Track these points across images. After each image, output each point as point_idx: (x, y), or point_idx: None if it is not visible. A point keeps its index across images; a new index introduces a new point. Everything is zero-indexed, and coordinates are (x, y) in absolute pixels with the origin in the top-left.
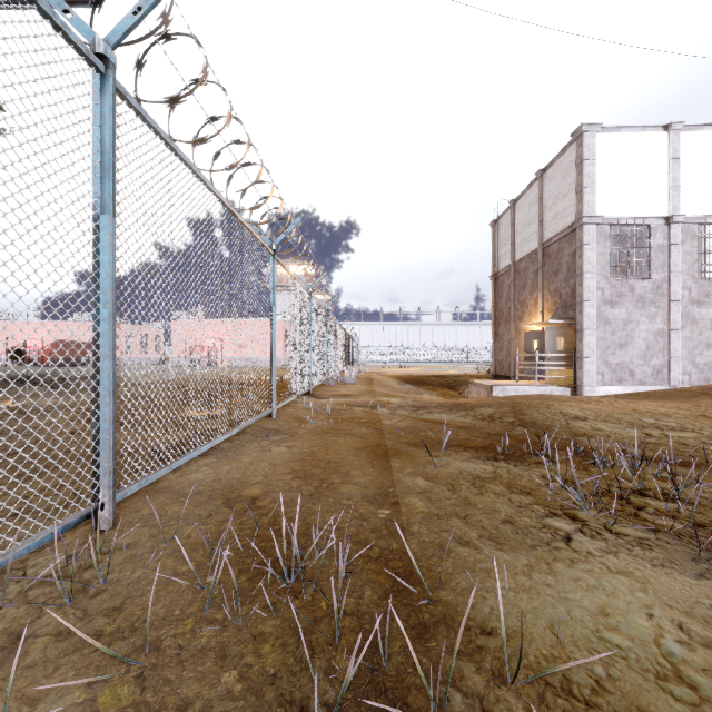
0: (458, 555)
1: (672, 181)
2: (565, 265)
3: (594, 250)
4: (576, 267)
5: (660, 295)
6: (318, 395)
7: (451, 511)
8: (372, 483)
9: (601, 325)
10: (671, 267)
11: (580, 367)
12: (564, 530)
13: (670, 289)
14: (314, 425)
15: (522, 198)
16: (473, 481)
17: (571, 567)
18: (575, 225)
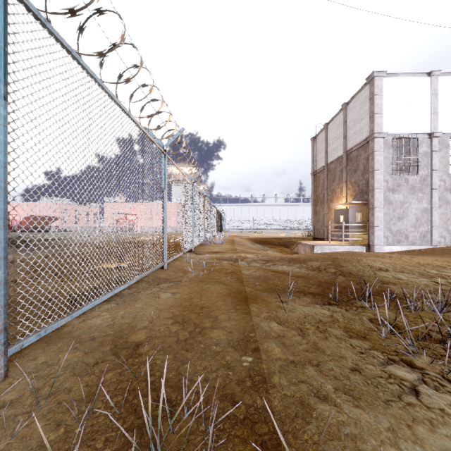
0: (320, 415)
1: (433, 110)
2: (362, 165)
3: (382, 155)
4: (370, 166)
5: (425, 185)
6: (198, 252)
7: (304, 358)
8: (236, 328)
9: (386, 205)
10: (432, 166)
11: (372, 233)
12: (409, 380)
13: (431, 181)
14: (193, 275)
15: (332, 122)
16: (317, 325)
17: (434, 433)
18: (369, 138)
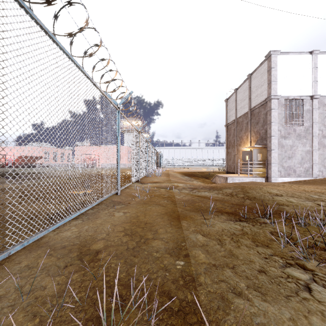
0: (237, 308)
1: (314, 78)
2: (262, 119)
3: (276, 112)
4: (268, 120)
5: (308, 133)
6: (143, 182)
7: (223, 262)
8: (171, 239)
9: (279, 148)
10: (313, 120)
11: (269, 168)
12: (303, 280)
13: (313, 130)
14: (139, 199)
15: (240, 88)
16: (231, 237)
17: (325, 322)
18: (267, 99)
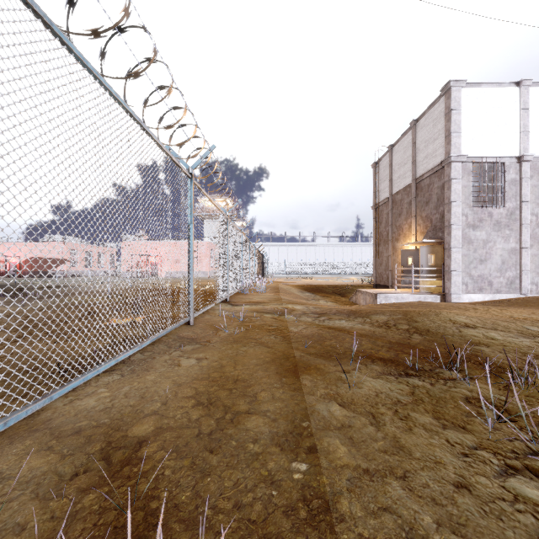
0: None
1: (523, 127)
2: (435, 196)
3: (460, 183)
4: (445, 197)
5: (513, 220)
6: (234, 302)
7: (383, 465)
8: (282, 413)
9: (465, 244)
10: (522, 197)
11: (448, 278)
12: None
13: (521, 215)
14: (226, 333)
15: (398, 144)
16: (395, 408)
17: None
18: (444, 163)
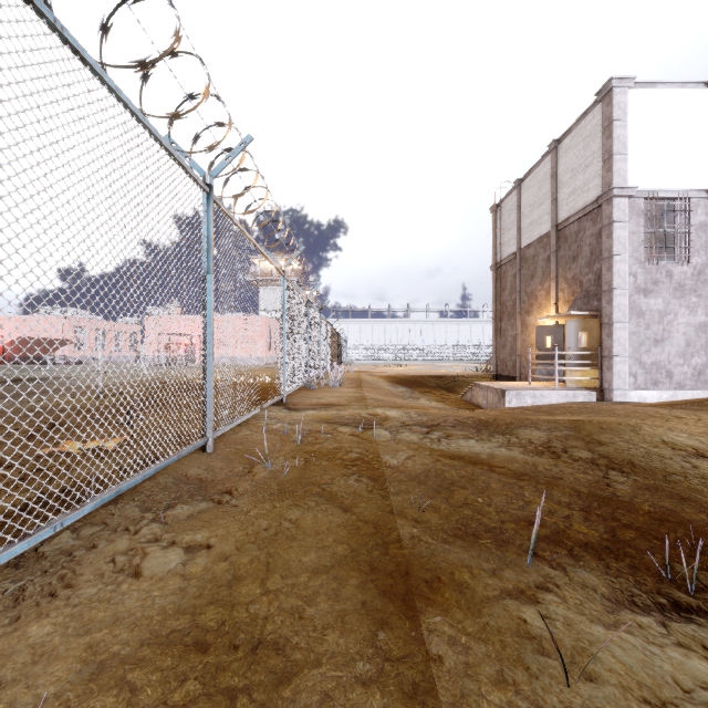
0: None
1: None
2: (587, 247)
3: (626, 228)
4: (603, 249)
5: (702, 282)
6: (293, 405)
7: None
8: None
9: (633, 317)
10: None
11: (608, 367)
12: None
13: None
14: (268, 471)
15: (530, 176)
16: None
17: None
18: (602, 199)
